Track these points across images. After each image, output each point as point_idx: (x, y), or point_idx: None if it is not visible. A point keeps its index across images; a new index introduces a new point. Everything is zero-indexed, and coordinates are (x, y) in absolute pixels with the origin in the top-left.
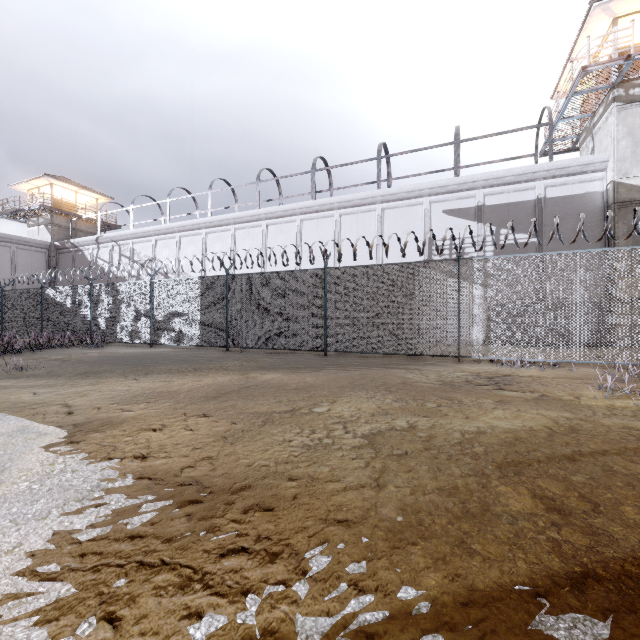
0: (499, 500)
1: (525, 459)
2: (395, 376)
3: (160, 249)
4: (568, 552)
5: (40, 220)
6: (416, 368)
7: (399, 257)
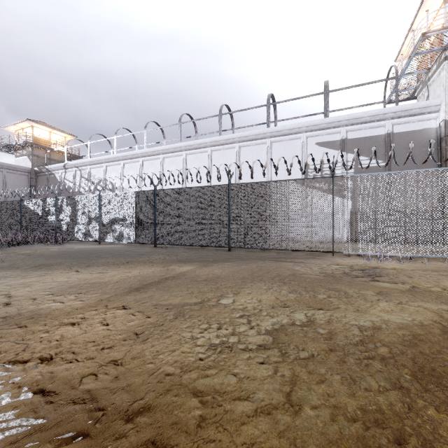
0: (439, 434)
1: (436, 365)
2: (285, 268)
3: (109, 172)
4: None
5: (24, 152)
6: (301, 261)
7: (283, 177)
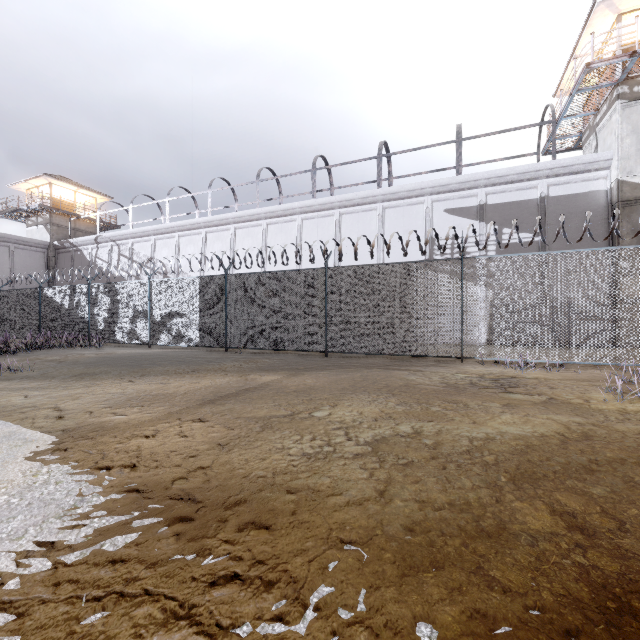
0: (515, 517)
1: (539, 469)
2: (397, 378)
3: (159, 249)
4: (597, 580)
5: (39, 220)
6: (418, 369)
7: (400, 257)
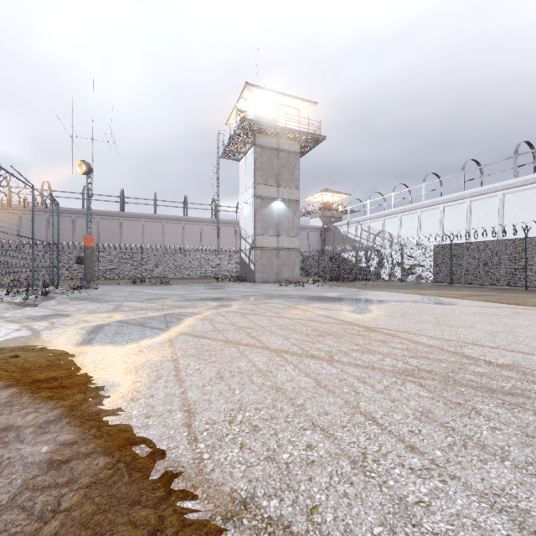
0: None
1: None
2: None
3: (387, 225)
4: None
5: (316, 215)
6: None
7: None
